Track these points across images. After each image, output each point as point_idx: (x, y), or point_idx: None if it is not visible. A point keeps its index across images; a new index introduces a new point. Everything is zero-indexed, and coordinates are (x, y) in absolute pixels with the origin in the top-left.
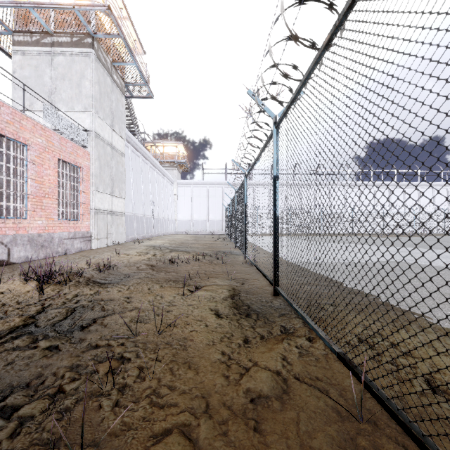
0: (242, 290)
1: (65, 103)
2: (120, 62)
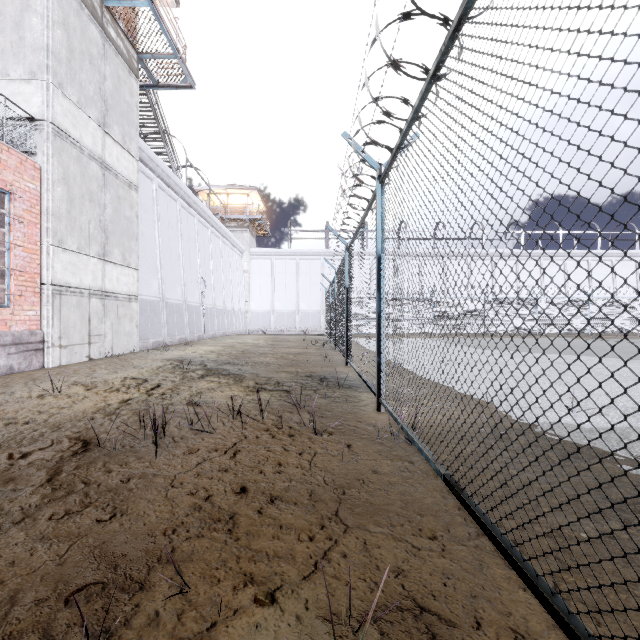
0: None
1: None
2: None
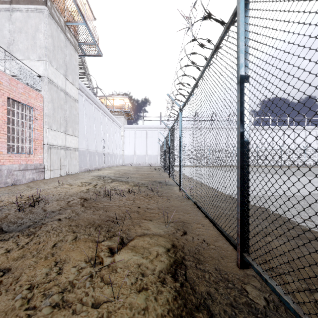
0: (187, 250)
1: (22, 53)
2: (72, 22)
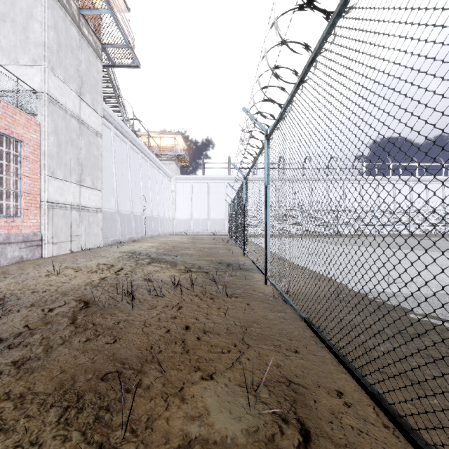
0: None
1: (6, 54)
2: (90, 9)
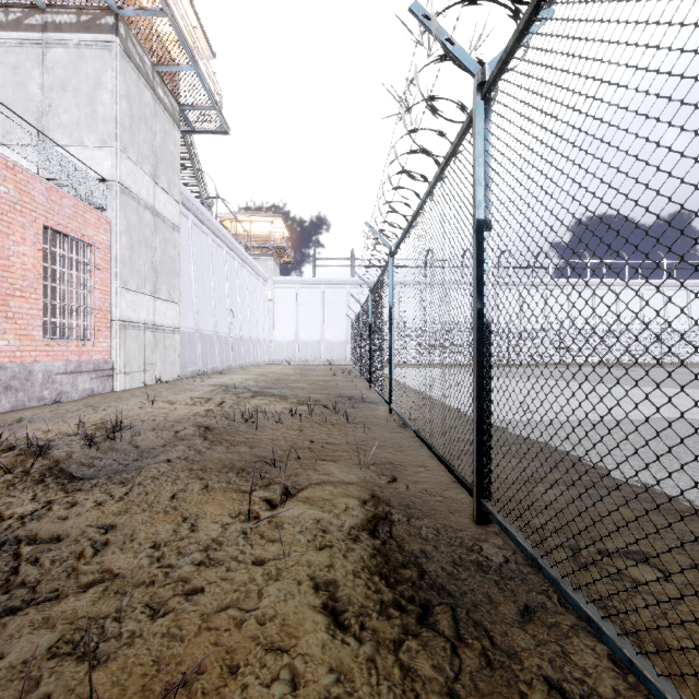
0: (395, 502)
1: (67, 132)
2: (169, 66)
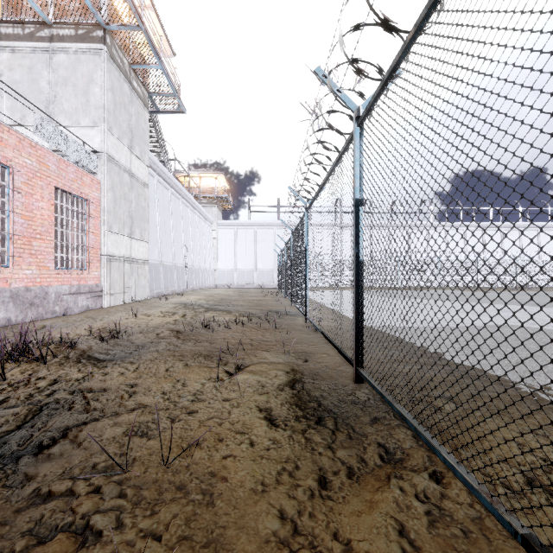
0: (307, 372)
1: (68, 116)
2: (141, 65)
